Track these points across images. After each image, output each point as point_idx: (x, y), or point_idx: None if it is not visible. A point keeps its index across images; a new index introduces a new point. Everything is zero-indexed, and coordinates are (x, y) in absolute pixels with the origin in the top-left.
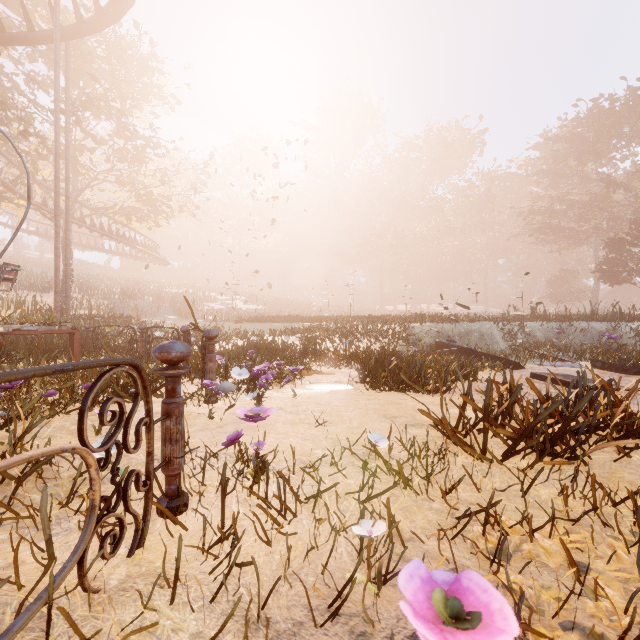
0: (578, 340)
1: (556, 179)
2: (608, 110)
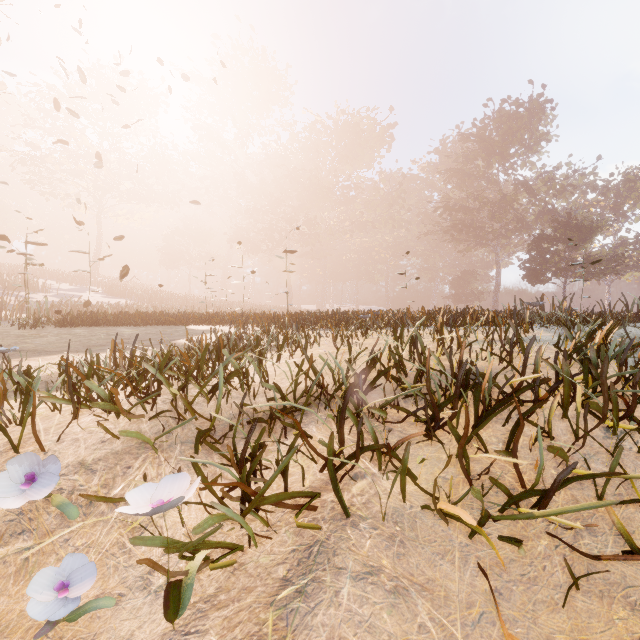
0: None
1: (465, 179)
2: (514, 114)
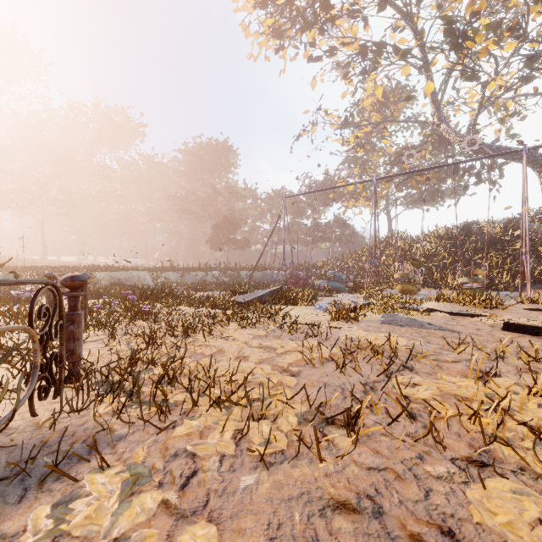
0: (191, 281)
1: (191, 179)
2: (216, 148)
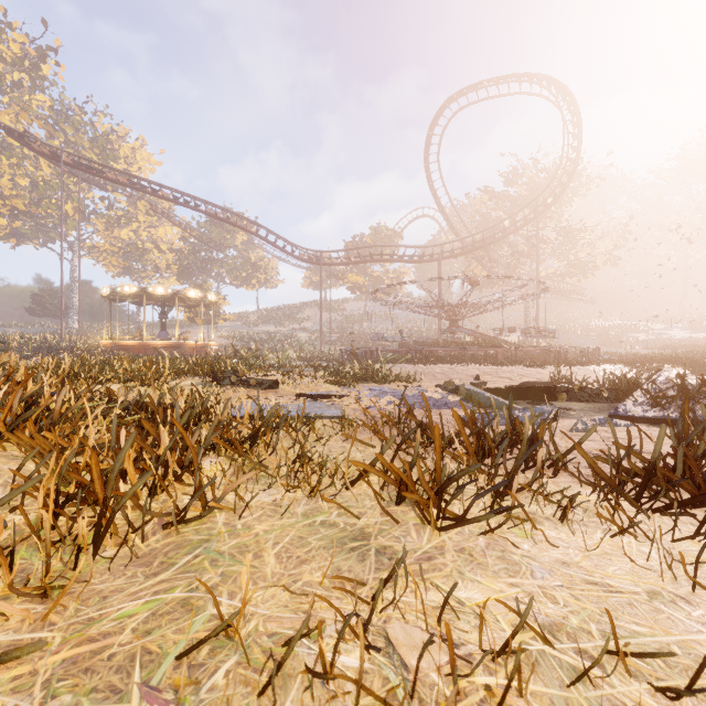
0: None
1: None
2: None
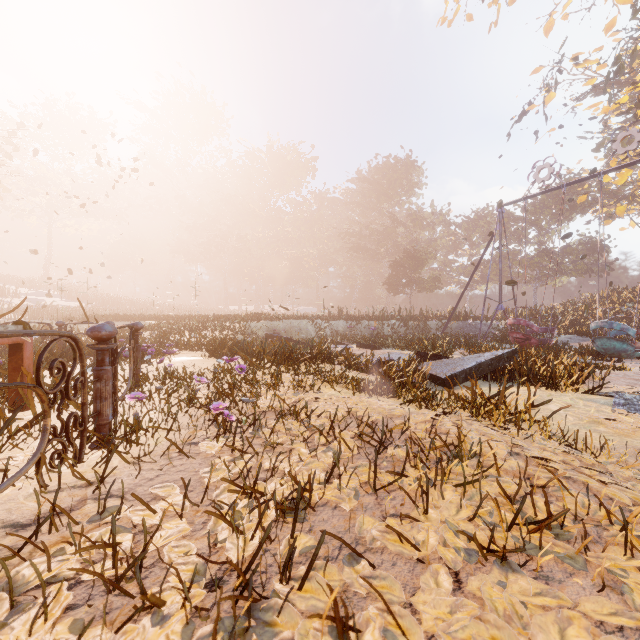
0: (362, 332)
1: (364, 210)
2: (395, 167)
